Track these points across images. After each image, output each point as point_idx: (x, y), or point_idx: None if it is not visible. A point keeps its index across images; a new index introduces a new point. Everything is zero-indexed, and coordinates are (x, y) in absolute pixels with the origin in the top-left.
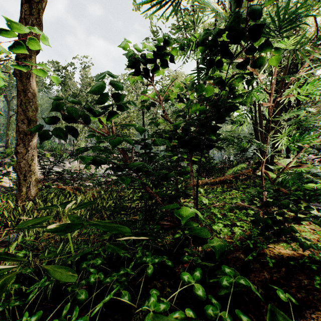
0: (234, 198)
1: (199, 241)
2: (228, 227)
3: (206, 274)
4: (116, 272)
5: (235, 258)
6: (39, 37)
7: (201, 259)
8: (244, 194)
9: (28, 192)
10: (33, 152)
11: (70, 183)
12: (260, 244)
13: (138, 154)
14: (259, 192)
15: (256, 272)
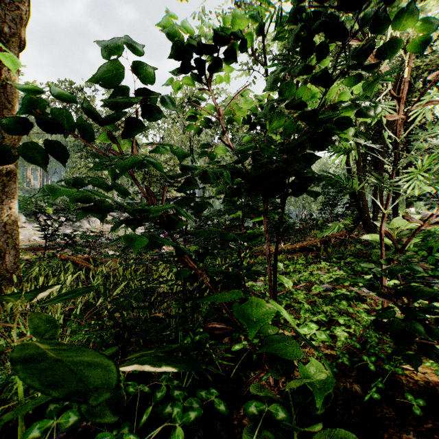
0: (341, 280)
1: (279, 366)
2: (325, 328)
3: (295, 438)
4: (109, 437)
5: (344, 392)
6: (21, 22)
7: (284, 408)
8: (338, 268)
9: (3, 266)
10: (11, 203)
11: (85, 251)
12: (390, 365)
13: (167, 201)
14: (394, 271)
15: (390, 429)
